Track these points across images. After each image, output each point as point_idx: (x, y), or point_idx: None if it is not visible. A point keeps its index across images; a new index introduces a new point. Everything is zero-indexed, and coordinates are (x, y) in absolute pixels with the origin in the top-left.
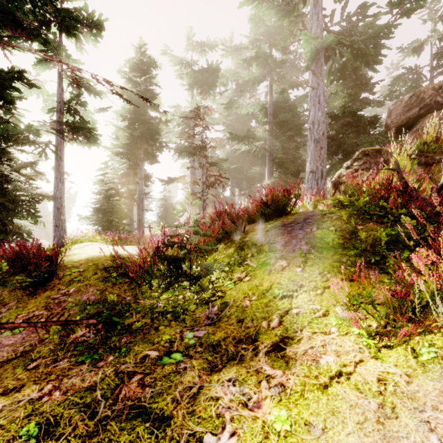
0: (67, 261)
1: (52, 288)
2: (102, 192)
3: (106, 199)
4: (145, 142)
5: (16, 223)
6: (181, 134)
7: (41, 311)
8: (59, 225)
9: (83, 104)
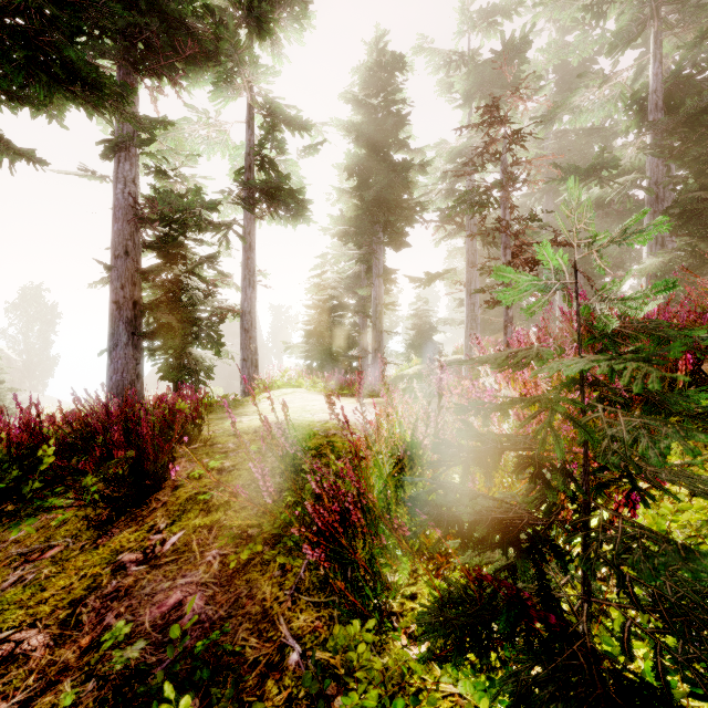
0: (223, 434)
1: (144, 521)
2: (316, 304)
3: (324, 315)
4: (385, 210)
5: (195, 354)
6: (448, 194)
7: (35, 639)
8: (248, 359)
9: (280, 147)
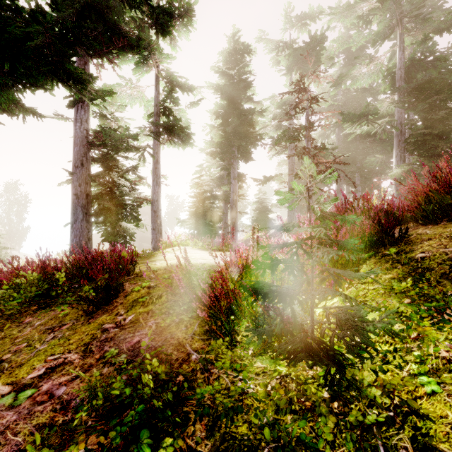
0: (146, 270)
1: (112, 311)
2: (197, 195)
3: (201, 202)
4: (239, 138)
5: (123, 226)
6: (278, 128)
7: (73, 356)
8: (156, 229)
9: (176, 102)
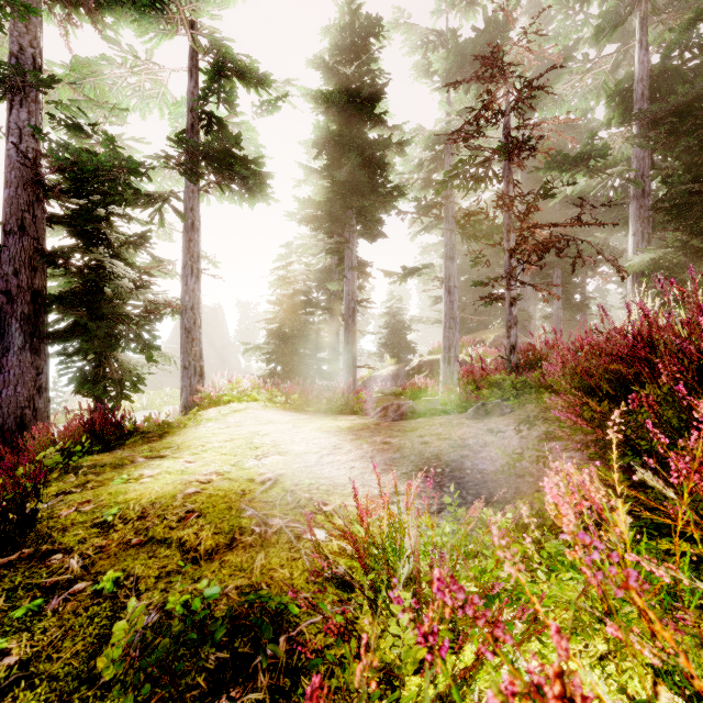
0: (90, 515)
1: None
2: (281, 300)
3: (290, 312)
4: (359, 193)
5: (122, 360)
6: (425, 185)
7: None
8: (190, 366)
9: (230, 101)
